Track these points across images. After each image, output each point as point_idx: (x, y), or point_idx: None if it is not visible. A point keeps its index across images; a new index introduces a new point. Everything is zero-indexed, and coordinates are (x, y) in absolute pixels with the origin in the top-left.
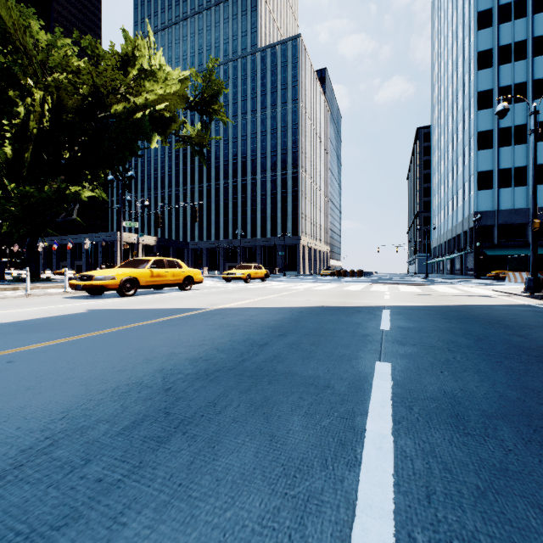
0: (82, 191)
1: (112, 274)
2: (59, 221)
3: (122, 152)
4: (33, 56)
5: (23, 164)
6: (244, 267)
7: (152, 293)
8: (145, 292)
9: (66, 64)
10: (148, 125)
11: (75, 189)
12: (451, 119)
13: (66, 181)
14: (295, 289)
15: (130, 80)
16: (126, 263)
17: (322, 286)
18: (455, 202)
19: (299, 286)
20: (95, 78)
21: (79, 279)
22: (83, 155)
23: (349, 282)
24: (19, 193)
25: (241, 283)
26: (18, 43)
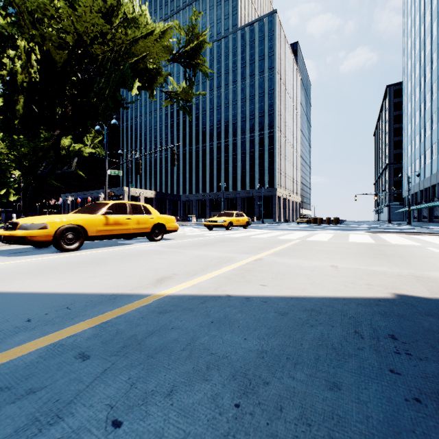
0: (84, 148)
1: (43, 221)
2: (58, 172)
3: (106, 101)
4: (23, 11)
5: (16, 116)
6: (226, 214)
7: (110, 245)
8: (108, 242)
9: (44, 6)
10: (129, 71)
11: (78, 147)
12: (430, 68)
13: (61, 135)
14: (288, 240)
15: (112, 27)
16: (81, 208)
17: (316, 235)
18: (435, 150)
19: (288, 235)
20: (76, 24)
21: (5, 228)
22: (73, 108)
23: (340, 231)
24: (10, 143)
25: (222, 231)
26: (14, 5)
